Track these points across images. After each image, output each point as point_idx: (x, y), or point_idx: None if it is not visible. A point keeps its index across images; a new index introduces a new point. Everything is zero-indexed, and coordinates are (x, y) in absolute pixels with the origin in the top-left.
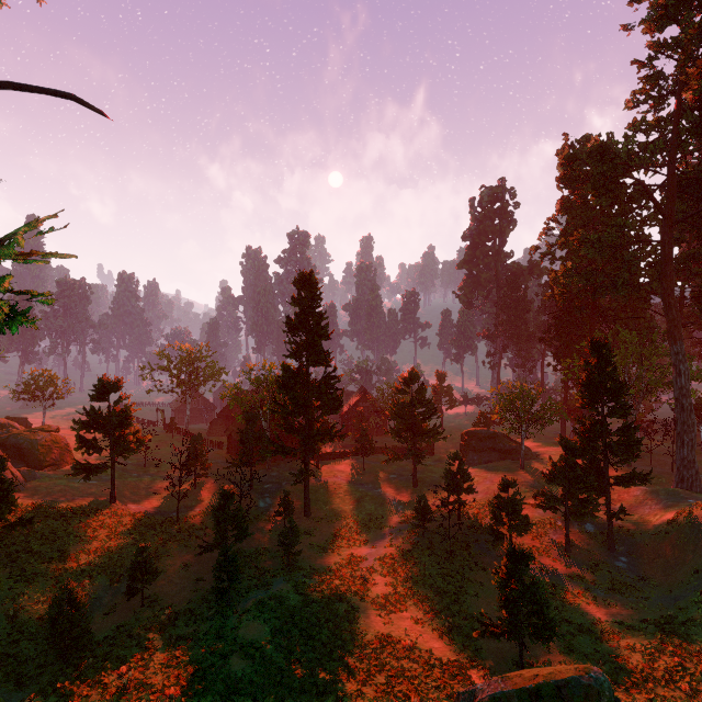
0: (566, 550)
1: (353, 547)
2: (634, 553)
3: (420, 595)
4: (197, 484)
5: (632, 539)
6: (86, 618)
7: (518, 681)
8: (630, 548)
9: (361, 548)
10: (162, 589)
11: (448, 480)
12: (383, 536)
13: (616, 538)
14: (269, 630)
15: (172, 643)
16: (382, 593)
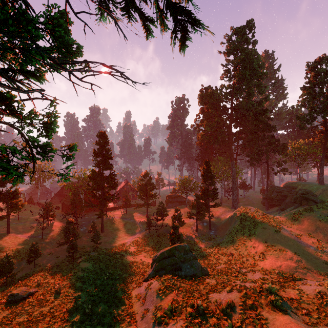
0: (196, 231)
1: (122, 240)
2: (216, 229)
3: (147, 249)
4: (49, 224)
5: (216, 225)
6: (15, 268)
7: (167, 249)
8: (215, 228)
9: (125, 240)
10: (42, 261)
11: (158, 212)
12: (134, 235)
13: (212, 226)
14: (91, 264)
15: (53, 273)
16: (133, 251)
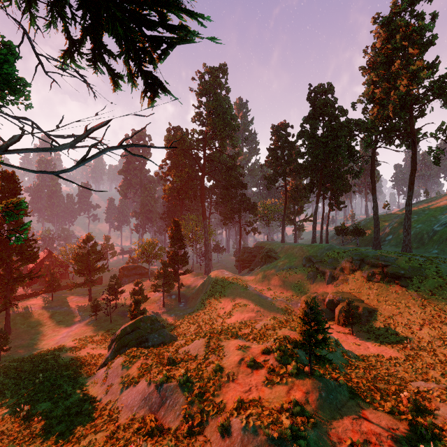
0: (163, 306)
1: (50, 339)
2: (187, 300)
3: (95, 340)
4: None
5: (187, 296)
6: None
7: (130, 323)
8: (186, 299)
9: (56, 337)
10: None
11: (110, 290)
12: (70, 328)
13: (182, 297)
14: (1, 377)
15: None
16: (73, 346)
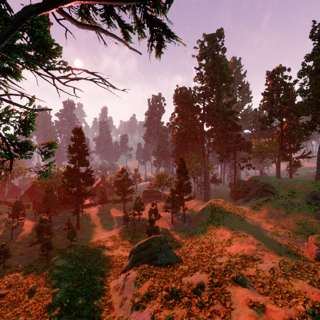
0: (172, 223)
1: (99, 236)
2: (190, 221)
3: (124, 243)
4: (19, 224)
5: (190, 217)
6: None
7: (144, 240)
8: (189, 220)
9: (102, 236)
10: (12, 263)
11: (135, 207)
12: (111, 231)
13: (186, 218)
14: (67, 261)
15: (25, 273)
16: (110, 246)
